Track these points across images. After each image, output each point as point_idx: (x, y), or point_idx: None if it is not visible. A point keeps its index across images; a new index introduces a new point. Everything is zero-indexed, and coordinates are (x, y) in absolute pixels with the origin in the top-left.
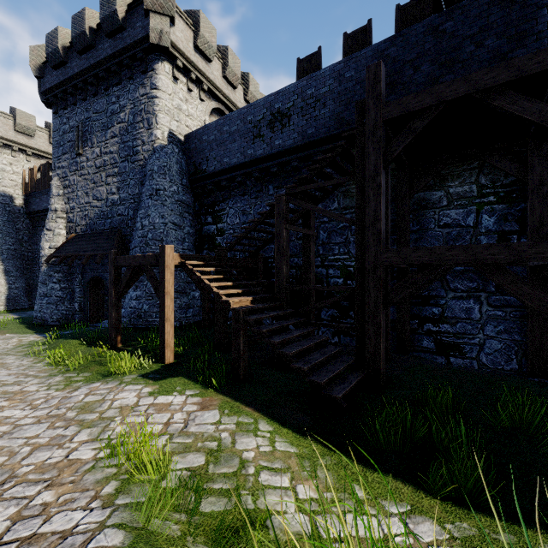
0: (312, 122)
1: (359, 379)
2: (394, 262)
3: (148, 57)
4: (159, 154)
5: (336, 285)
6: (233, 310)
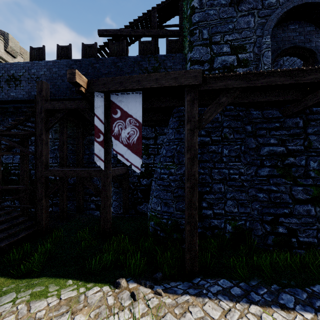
0: (35, 88)
1: (27, 233)
2: (49, 175)
3: None
4: None
5: (51, 180)
6: None
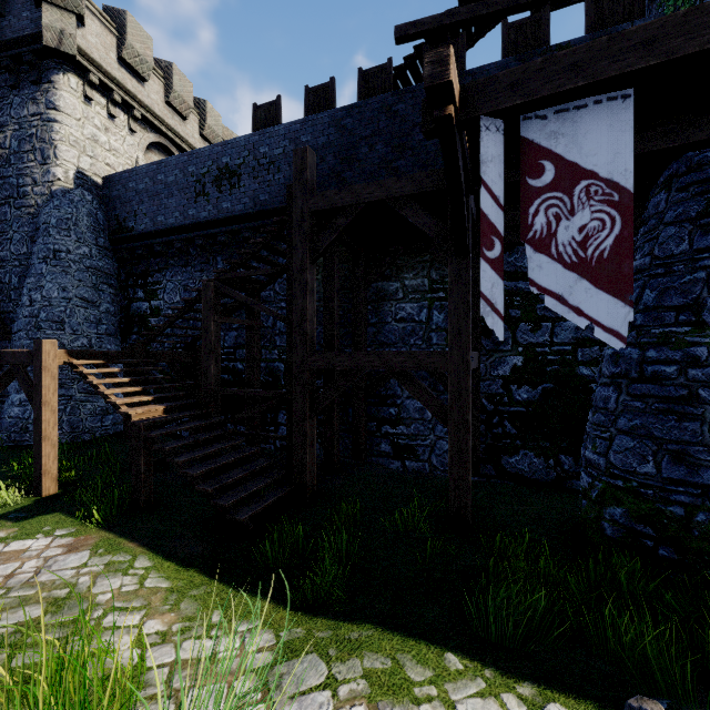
0: (266, 187)
1: (280, 496)
2: (319, 366)
3: (43, 63)
4: (60, 201)
5: None
6: (132, 424)
